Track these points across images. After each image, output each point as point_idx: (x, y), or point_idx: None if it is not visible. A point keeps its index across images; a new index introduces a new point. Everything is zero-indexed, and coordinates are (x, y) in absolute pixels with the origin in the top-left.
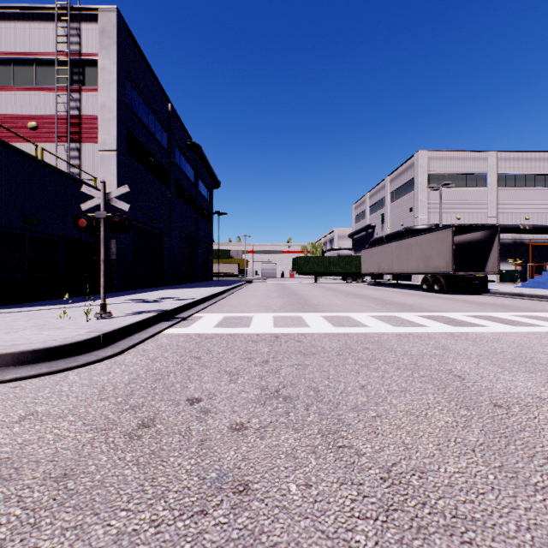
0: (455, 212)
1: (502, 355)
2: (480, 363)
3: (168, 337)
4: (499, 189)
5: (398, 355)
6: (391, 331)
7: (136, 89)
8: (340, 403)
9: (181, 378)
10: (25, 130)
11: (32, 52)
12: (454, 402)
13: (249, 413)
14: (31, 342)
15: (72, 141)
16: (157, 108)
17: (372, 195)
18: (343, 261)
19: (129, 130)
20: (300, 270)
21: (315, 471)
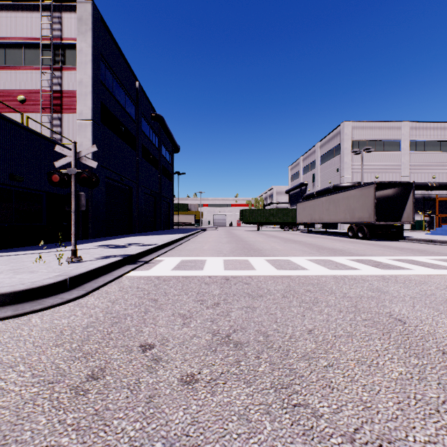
0: (374, 172)
1: (433, 298)
2: (416, 306)
3: (130, 280)
4: (411, 153)
5: (338, 298)
6: (328, 274)
7: (109, 69)
8: (290, 350)
9: (137, 322)
10: (15, 103)
11: (21, 37)
12: (402, 349)
13: (200, 361)
14: (1, 285)
15: (54, 112)
16: (127, 85)
17: (304, 158)
18: (281, 213)
19: (103, 103)
20: (246, 220)
21: (271, 440)
